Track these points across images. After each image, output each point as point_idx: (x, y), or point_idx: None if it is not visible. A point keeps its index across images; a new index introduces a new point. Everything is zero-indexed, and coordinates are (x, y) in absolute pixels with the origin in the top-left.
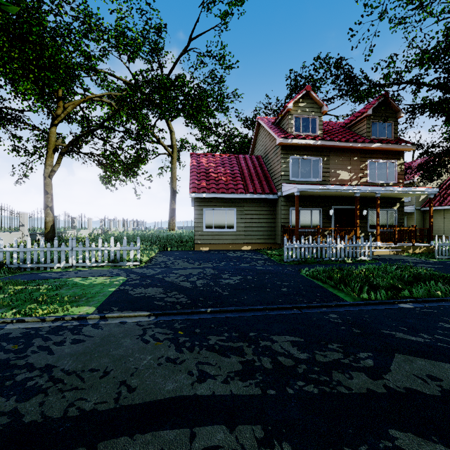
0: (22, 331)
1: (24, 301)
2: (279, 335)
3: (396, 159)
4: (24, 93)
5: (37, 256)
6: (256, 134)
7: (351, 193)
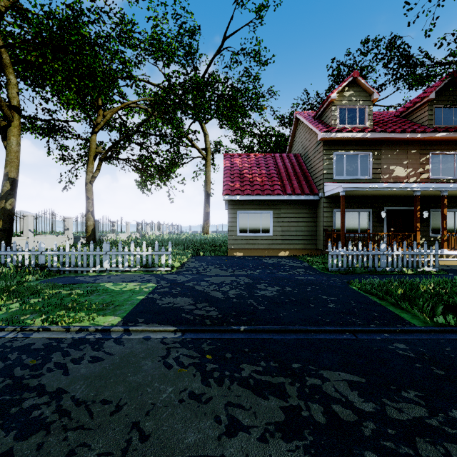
0: (45, 342)
1: (54, 307)
2: (331, 369)
3: None
4: (67, 104)
5: (75, 259)
6: (294, 131)
7: (408, 192)
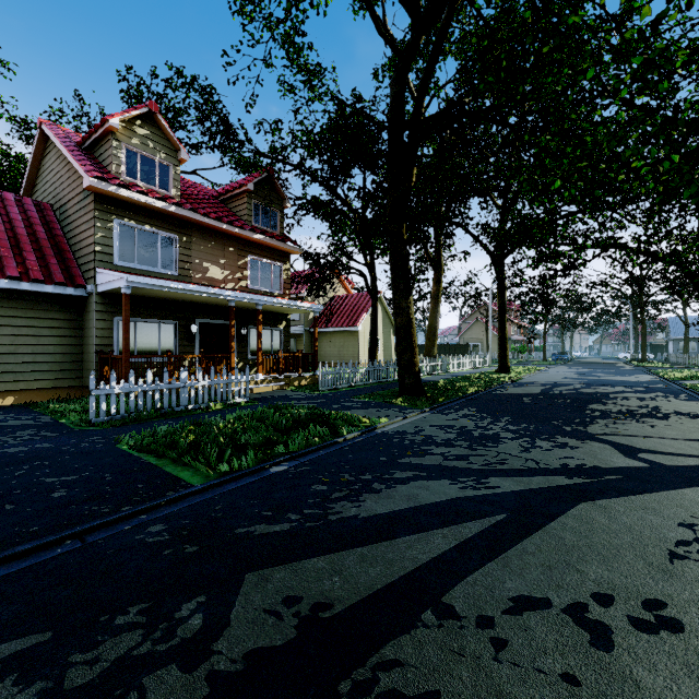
0: None
1: None
2: None
3: (283, 263)
4: None
5: None
6: (38, 155)
7: (224, 301)
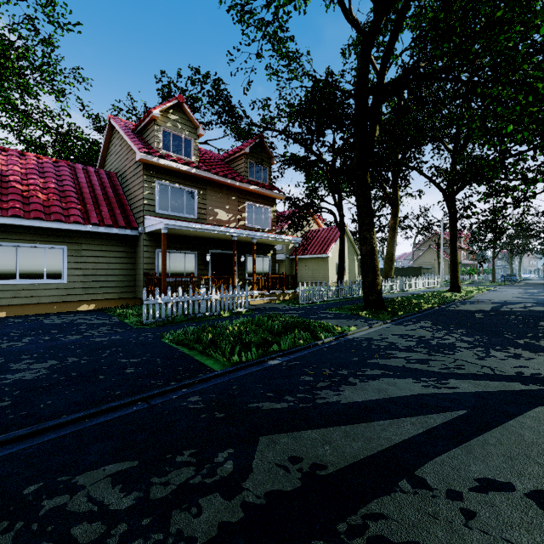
0: None
1: None
2: (94, 468)
3: (271, 206)
4: None
5: None
6: (108, 140)
7: (229, 236)
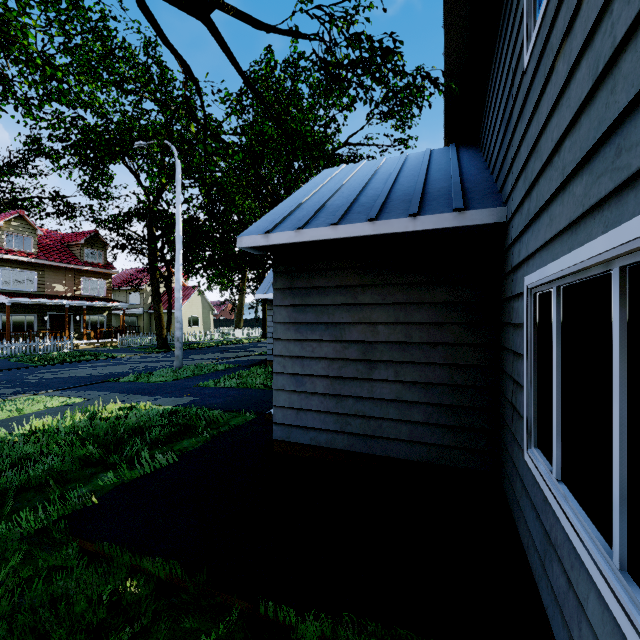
0: None
1: None
2: None
3: (106, 279)
4: None
5: None
6: None
7: (63, 304)
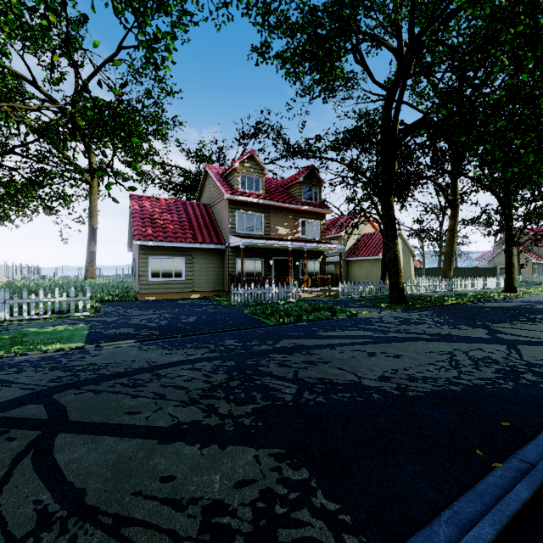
0: (37, 358)
1: (2, 346)
2: (228, 340)
3: (321, 220)
4: None
5: None
6: (203, 181)
7: (286, 247)
